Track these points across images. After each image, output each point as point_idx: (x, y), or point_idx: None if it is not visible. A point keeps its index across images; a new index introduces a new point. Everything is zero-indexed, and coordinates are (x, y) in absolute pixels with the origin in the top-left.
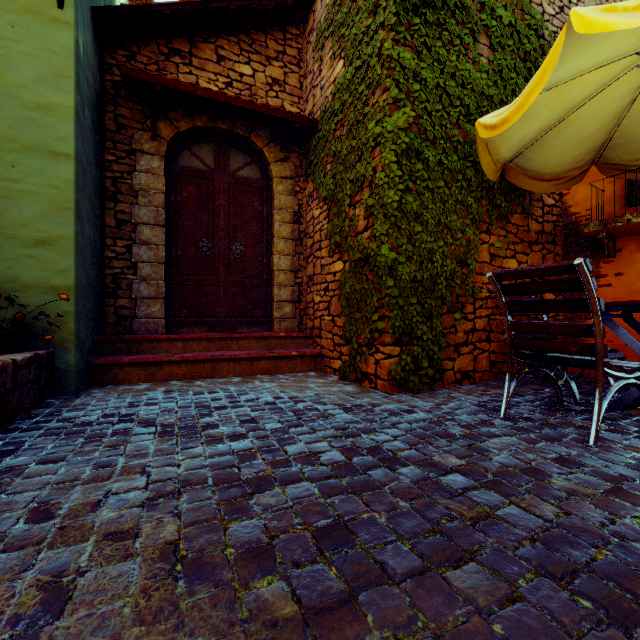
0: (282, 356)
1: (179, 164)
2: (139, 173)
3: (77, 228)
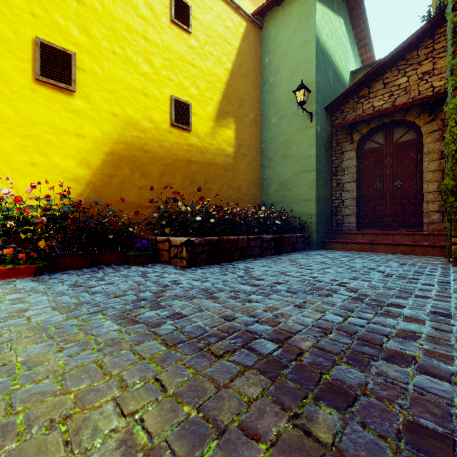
0: (416, 245)
1: (364, 149)
2: (344, 161)
3: (316, 193)
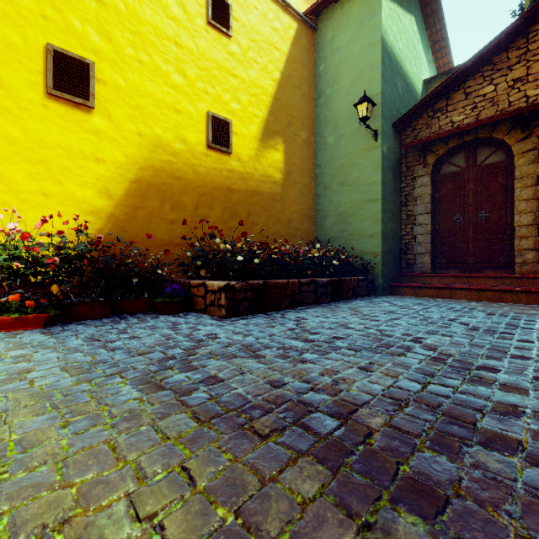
0: (506, 290)
1: (441, 173)
2: (417, 188)
3: (382, 227)
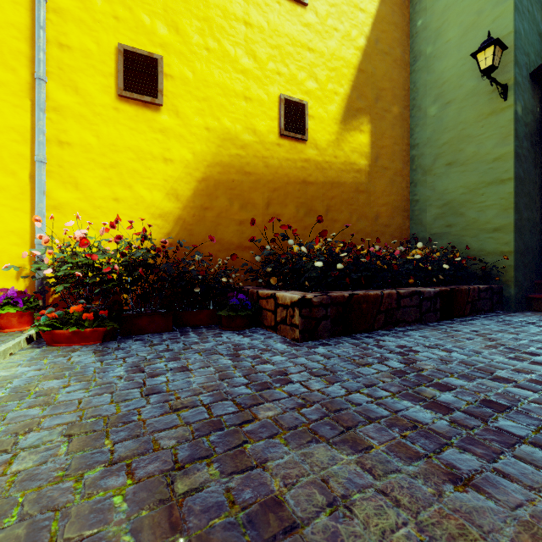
0: None
1: None
2: None
3: (515, 217)
